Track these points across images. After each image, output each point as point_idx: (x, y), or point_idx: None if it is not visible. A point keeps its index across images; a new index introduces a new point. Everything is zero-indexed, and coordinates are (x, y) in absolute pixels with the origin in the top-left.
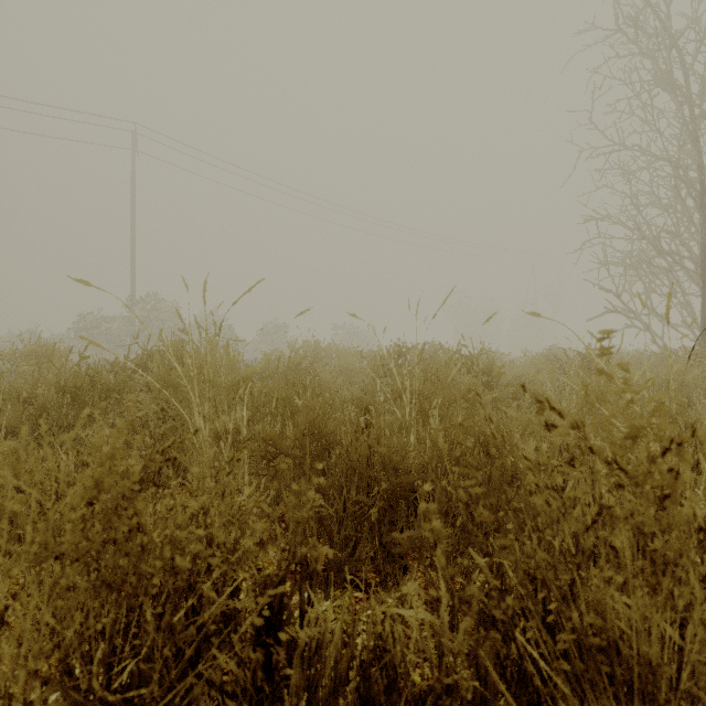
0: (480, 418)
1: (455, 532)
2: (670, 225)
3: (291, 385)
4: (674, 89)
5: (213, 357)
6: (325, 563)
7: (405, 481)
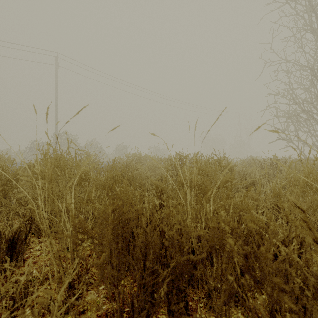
0: (237, 201)
1: (236, 315)
2: (307, 98)
3: (115, 177)
4: (310, 33)
5: (88, 161)
6: (128, 316)
7: (189, 259)
